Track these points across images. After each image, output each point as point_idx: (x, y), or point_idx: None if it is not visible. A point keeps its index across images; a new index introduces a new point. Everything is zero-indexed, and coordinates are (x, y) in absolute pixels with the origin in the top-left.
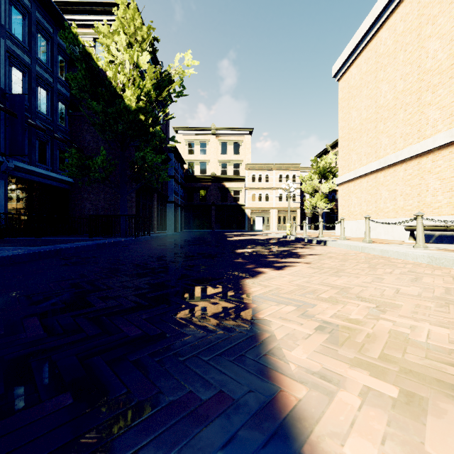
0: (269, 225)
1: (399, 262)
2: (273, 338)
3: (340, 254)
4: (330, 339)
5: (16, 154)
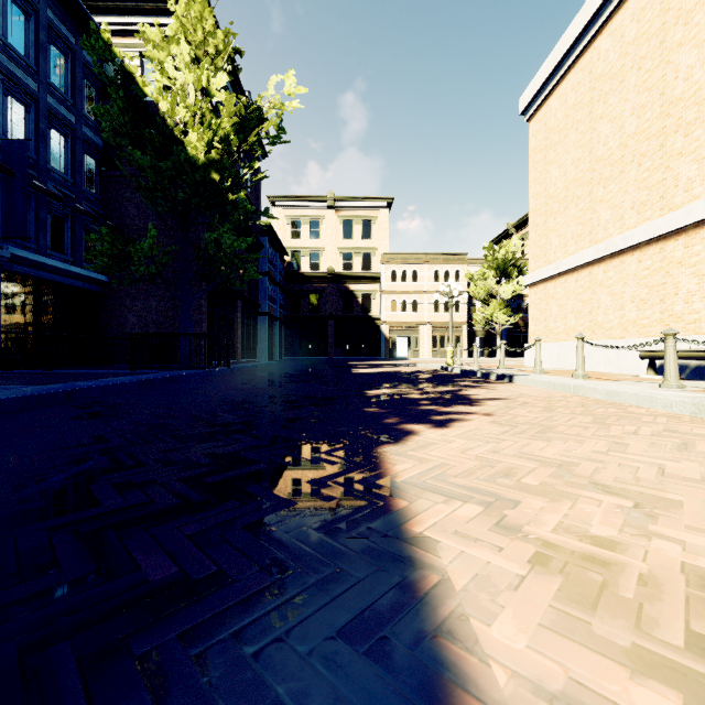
0: (419, 350)
1: (643, 413)
2: (447, 587)
3: (539, 398)
4: (565, 589)
5: (14, 237)
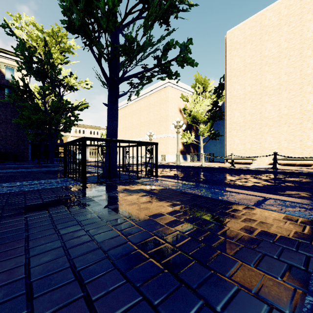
0: None
1: None
2: None
3: None
4: None
5: None
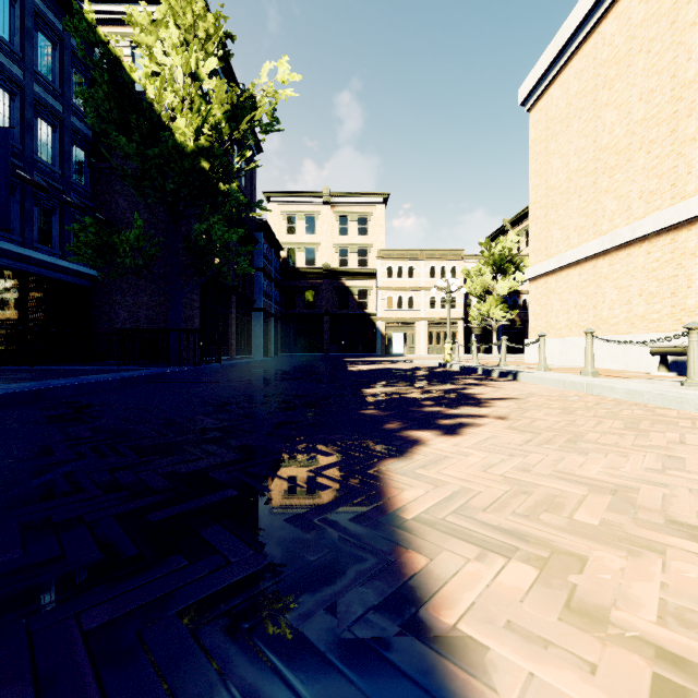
0: (415, 347)
1: (676, 416)
2: None
3: (551, 397)
4: None
5: None
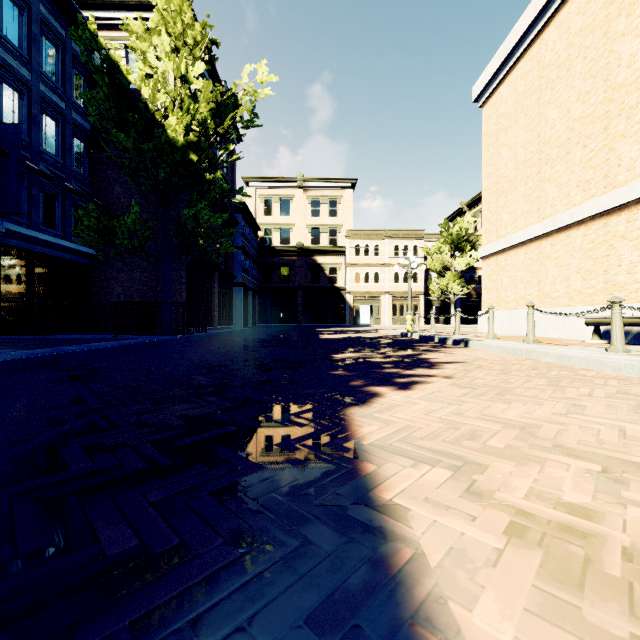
0: (380, 318)
1: (594, 376)
2: (421, 563)
3: (494, 361)
4: (547, 565)
5: (8, 213)
